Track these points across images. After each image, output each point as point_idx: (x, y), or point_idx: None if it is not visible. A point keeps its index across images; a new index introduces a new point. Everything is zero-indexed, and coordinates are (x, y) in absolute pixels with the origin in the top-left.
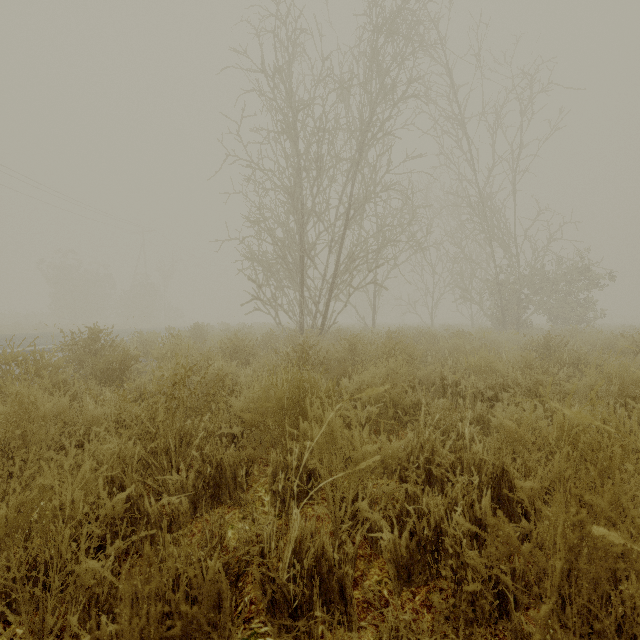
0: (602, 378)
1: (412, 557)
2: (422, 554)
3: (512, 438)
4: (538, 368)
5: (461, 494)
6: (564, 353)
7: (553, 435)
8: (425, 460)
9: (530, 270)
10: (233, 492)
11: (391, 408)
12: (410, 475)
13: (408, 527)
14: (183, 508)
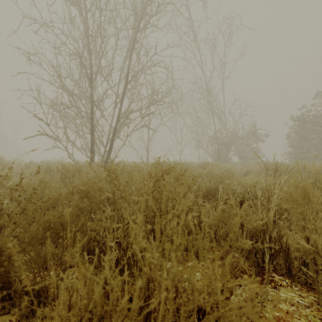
0: None
1: None
2: None
3: None
4: None
5: None
6: None
7: None
8: None
9: (232, 131)
10: None
11: None
12: None
13: None
14: None
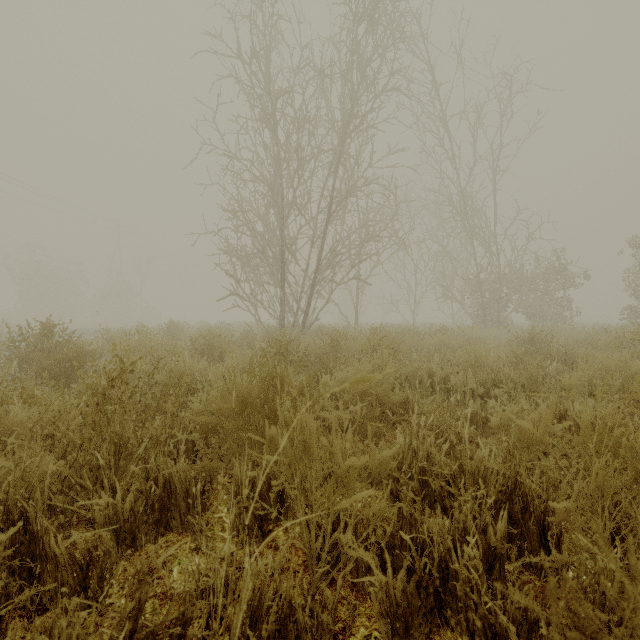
0: (600, 372)
1: (410, 605)
2: (423, 599)
3: (527, 442)
4: (528, 363)
5: (471, 517)
6: (553, 347)
7: (594, 440)
8: (419, 468)
9: (510, 269)
10: (185, 515)
11: (377, 407)
12: (405, 492)
13: (405, 565)
14: (104, 547)
